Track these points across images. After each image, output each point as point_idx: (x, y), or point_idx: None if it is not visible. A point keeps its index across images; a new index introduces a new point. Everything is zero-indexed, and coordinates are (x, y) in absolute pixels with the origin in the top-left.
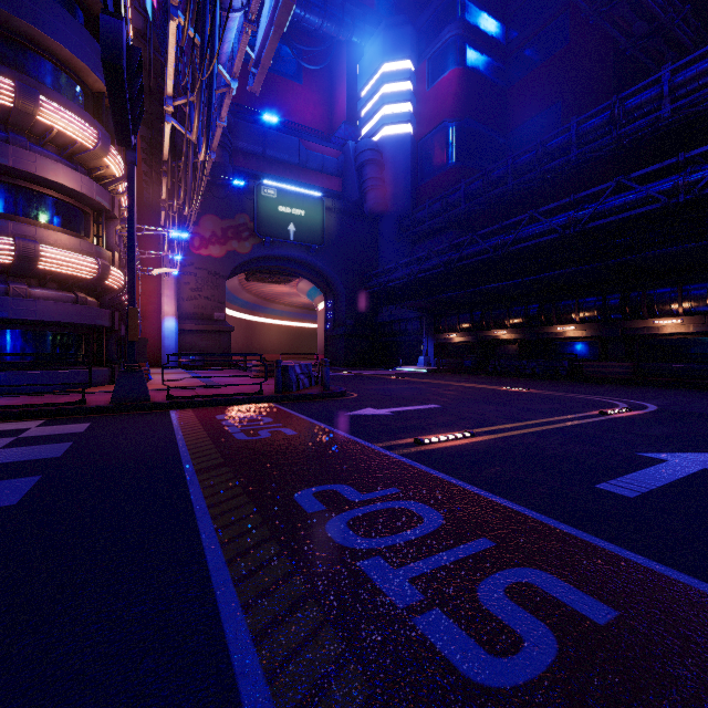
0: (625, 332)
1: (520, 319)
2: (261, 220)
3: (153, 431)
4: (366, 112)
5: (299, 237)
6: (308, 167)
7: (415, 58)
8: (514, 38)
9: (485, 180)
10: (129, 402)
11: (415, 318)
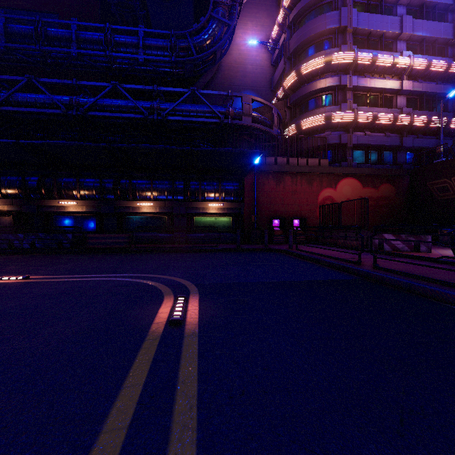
0: (118, 209)
1: (16, 189)
2: None
3: None
4: None
5: None
6: None
7: None
8: None
9: None
10: None
11: None
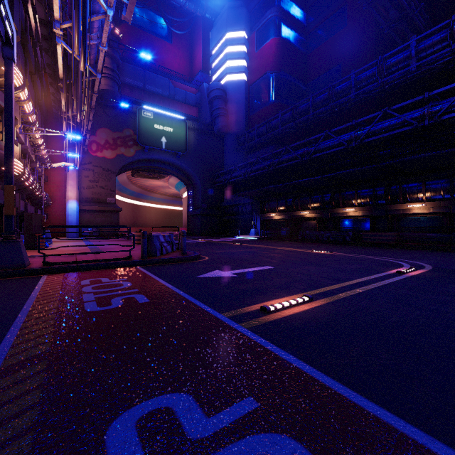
0: (388, 212)
1: (318, 203)
2: (142, 133)
3: (3, 302)
4: (215, 64)
5: (169, 146)
6: (175, 99)
7: (248, 30)
8: (312, 21)
9: (294, 111)
10: (5, 268)
11: (248, 203)
